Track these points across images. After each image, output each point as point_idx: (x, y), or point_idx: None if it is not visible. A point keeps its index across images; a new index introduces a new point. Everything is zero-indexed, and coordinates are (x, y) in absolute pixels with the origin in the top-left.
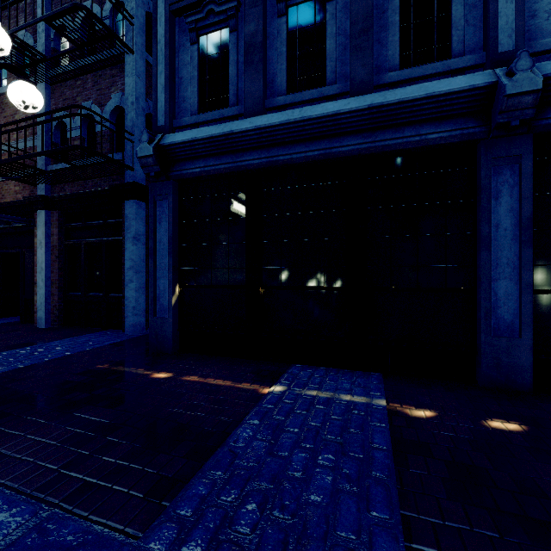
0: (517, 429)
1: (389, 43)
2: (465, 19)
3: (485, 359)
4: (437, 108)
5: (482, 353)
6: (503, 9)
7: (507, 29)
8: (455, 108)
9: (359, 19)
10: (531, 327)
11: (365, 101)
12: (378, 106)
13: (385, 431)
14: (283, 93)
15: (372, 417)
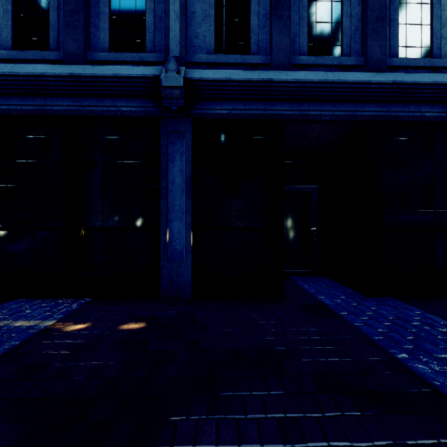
0: (138, 328)
1: (101, 28)
2: (156, 26)
3: (163, 279)
4: (125, 87)
5: (162, 275)
6: (173, 25)
7: (175, 41)
8: (137, 89)
9: (71, 0)
10: (191, 254)
11: (69, 69)
12: (77, 76)
13: (7, 348)
14: (9, 48)
15: (15, 338)
